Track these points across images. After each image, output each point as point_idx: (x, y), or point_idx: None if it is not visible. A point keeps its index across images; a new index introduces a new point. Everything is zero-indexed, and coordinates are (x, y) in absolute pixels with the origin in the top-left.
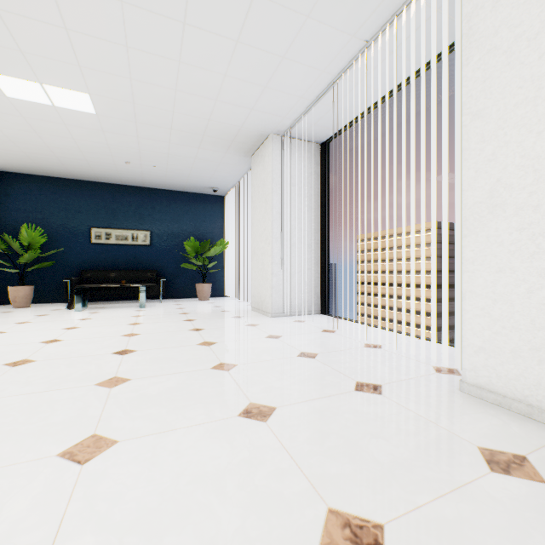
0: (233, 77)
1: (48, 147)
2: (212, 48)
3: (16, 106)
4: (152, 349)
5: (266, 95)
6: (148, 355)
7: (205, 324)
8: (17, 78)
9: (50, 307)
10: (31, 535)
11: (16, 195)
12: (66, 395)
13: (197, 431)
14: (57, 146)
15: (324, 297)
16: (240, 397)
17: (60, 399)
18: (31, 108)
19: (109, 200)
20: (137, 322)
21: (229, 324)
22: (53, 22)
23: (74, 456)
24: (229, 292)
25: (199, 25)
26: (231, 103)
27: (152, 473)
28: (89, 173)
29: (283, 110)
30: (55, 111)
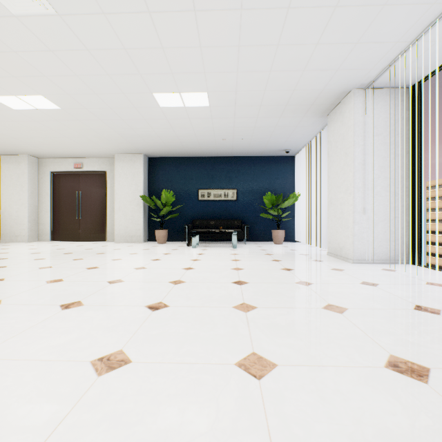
0: (324, 43)
1: (177, 137)
2: (309, 22)
3: (164, 113)
4: (259, 283)
5: (355, 52)
6: (259, 288)
7: (292, 265)
8: (167, 93)
9: (177, 244)
10: (250, 437)
11: (158, 171)
12: (217, 312)
13: (348, 374)
14: (182, 135)
15: (415, 247)
16: (373, 345)
17: (214, 315)
18: (172, 112)
19: (209, 169)
20: (236, 259)
21: (314, 267)
22: (193, 45)
23: (248, 368)
24: (298, 238)
25: (301, 5)
26: (317, 69)
27: (326, 408)
28: (198, 151)
29: (372, 61)
30: (185, 111)
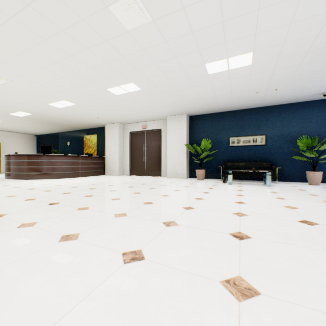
0: None
1: (215, 97)
2: None
3: (210, 78)
4: None
5: None
6: None
7: None
8: (216, 61)
9: (212, 181)
10: None
11: (196, 126)
12: (311, 254)
13: None
14: (220, 95)
15: None
16: None
17: (310, 256)
18: (216, 76)
19: (238, 120)
20: (280, 197)
21: None
22: (251, 10)
23: None
24: None
25: None
26: None
27: None
28: (230, 106)
29: None
30: (227, 73)
